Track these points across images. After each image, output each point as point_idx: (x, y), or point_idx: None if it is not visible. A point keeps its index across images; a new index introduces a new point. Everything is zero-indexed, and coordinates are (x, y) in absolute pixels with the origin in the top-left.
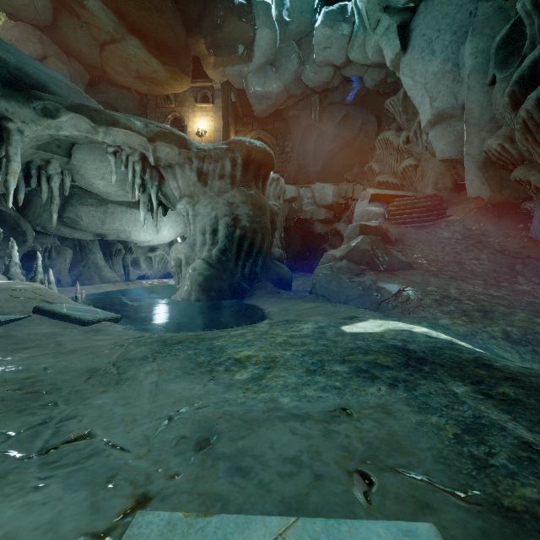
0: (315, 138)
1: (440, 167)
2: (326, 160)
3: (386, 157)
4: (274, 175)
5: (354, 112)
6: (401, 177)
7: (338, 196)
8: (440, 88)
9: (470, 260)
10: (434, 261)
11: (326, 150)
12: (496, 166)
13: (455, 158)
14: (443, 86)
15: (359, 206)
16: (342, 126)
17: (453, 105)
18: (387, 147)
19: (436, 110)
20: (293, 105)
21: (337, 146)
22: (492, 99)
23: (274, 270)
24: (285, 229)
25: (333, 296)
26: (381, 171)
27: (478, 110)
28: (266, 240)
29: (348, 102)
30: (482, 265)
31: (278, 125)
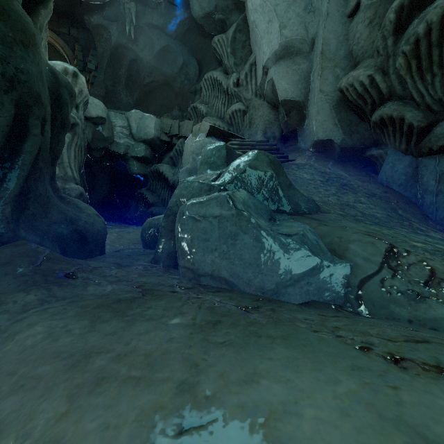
0: (128, 64)
1: (270, 115)
2: (142, 95)
3: (212, 99)
4: (68, 66)
5: (176, 47)
6: (228, 122)
7: (161, 131)
8: (291, 14)
9: (356, 203)
10: (326, 203)
11: (141, 82)
12: (347, 108)
13: (297, 99)
14: (294, 13)
15: (192, 141)
16: (161, 58)
17: (303, 37)
18: (214, 89)
19: (285, 40)
20: (98, 10)
21: (155, 81)
22: (349, 33)
23: (63, 212)
24: (87, 165)
25: (246, 276)
26: (208, 113)
27: (335, 42)
28: (32, 129)
29: (170, 32)
30: (372, 209)
31: (75, 32)
